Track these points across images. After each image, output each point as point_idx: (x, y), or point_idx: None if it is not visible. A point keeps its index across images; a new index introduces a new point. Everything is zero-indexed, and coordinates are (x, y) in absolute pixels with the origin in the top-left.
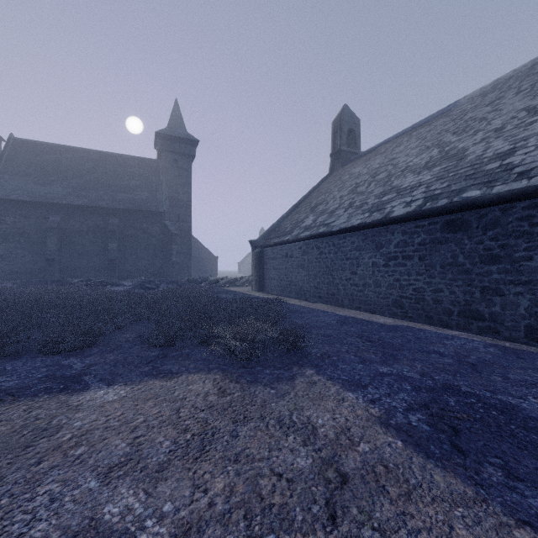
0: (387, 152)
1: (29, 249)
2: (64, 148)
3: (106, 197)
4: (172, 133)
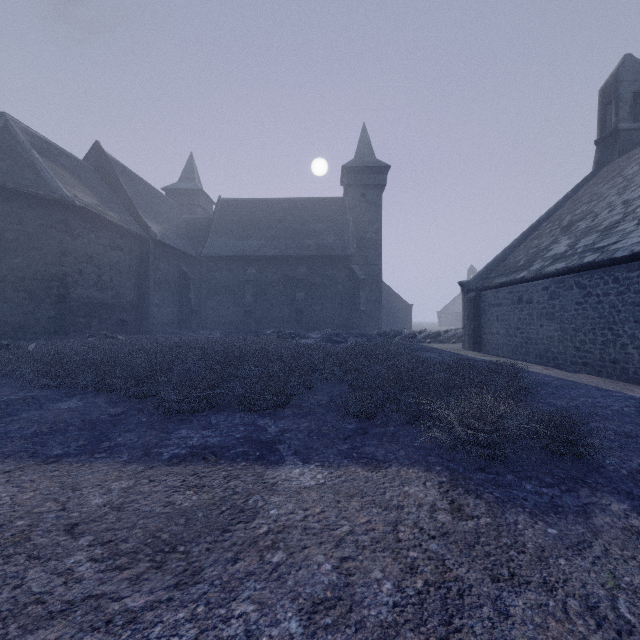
0: None
1: (232, 301)
2: (259, 201)
3: (294, 245)
4: (360, 163)
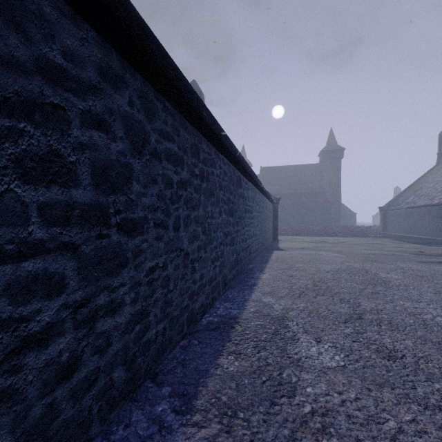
0: None
1: None
2: (279, 167)
3: (298, 188)
4: (329, 148)
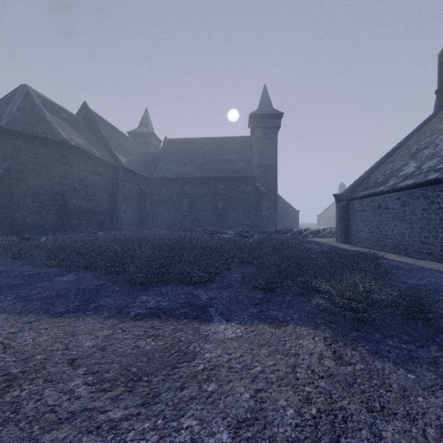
0: None
1: (174, 208)
2: (192, 140)
3: (216, 170)
4: (262, 112)
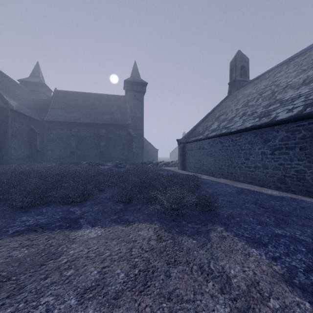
0: (270, 77)
1: (63, 146)
2: (79, 93)
3: (99, 118)
4: (133, 80)
